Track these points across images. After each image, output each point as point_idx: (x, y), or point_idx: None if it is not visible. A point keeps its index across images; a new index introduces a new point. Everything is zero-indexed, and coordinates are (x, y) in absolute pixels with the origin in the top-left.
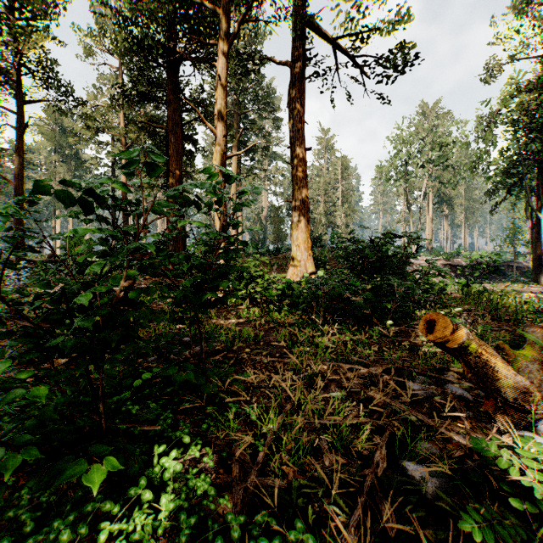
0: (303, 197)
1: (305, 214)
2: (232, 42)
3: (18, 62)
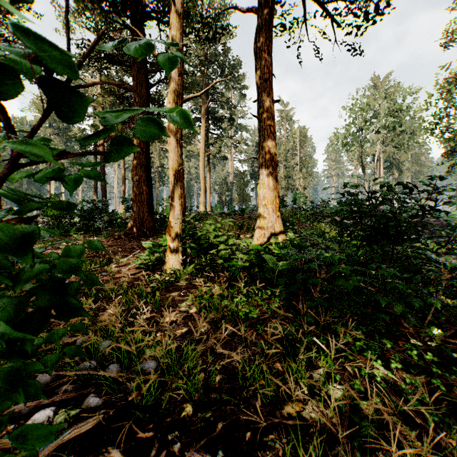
0: (271, 152)
1: (272, 171)
2: None
3: None
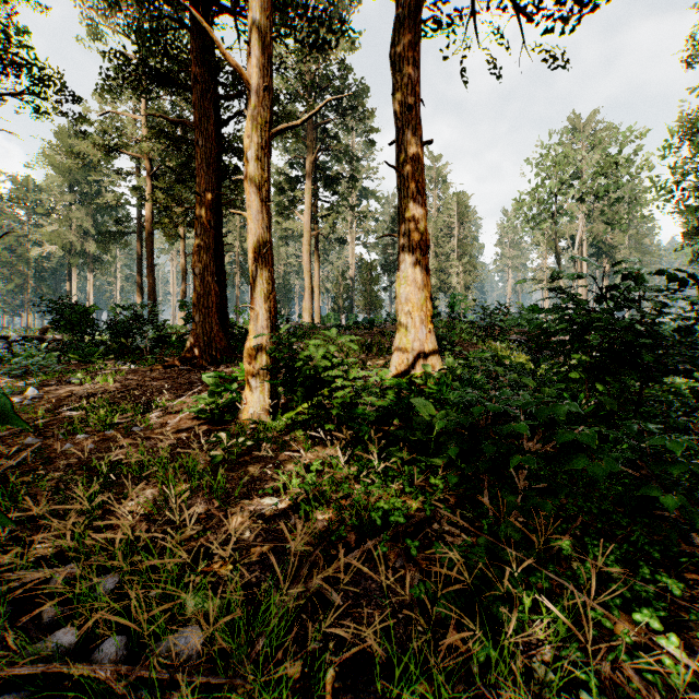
0: (418, 226)
1: (421, 256)
2: None
3: None
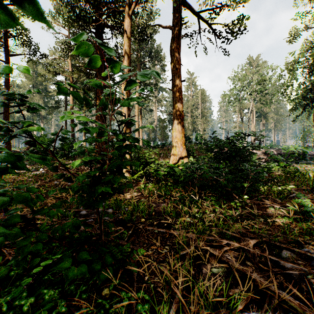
0: (180, 111)
1: (181, 122)
2: (134, 8)
3: (5, 30)
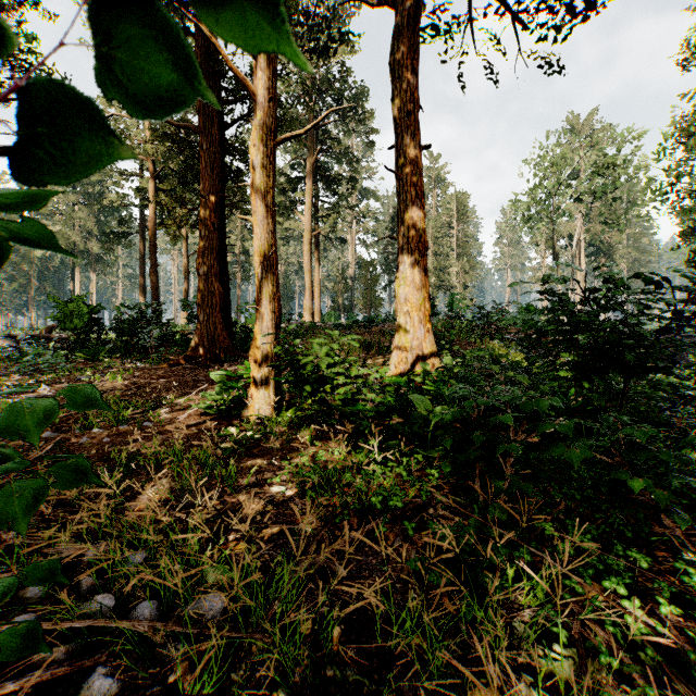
0: (416, 229)
1: (419, 258)
2: None
3: None
